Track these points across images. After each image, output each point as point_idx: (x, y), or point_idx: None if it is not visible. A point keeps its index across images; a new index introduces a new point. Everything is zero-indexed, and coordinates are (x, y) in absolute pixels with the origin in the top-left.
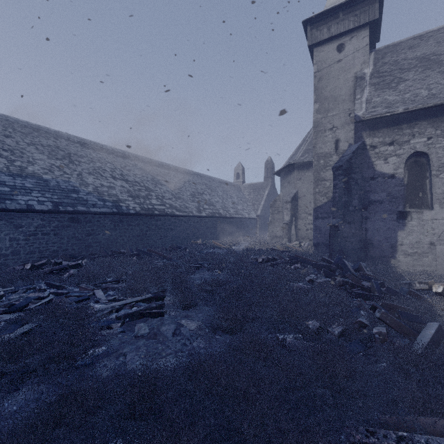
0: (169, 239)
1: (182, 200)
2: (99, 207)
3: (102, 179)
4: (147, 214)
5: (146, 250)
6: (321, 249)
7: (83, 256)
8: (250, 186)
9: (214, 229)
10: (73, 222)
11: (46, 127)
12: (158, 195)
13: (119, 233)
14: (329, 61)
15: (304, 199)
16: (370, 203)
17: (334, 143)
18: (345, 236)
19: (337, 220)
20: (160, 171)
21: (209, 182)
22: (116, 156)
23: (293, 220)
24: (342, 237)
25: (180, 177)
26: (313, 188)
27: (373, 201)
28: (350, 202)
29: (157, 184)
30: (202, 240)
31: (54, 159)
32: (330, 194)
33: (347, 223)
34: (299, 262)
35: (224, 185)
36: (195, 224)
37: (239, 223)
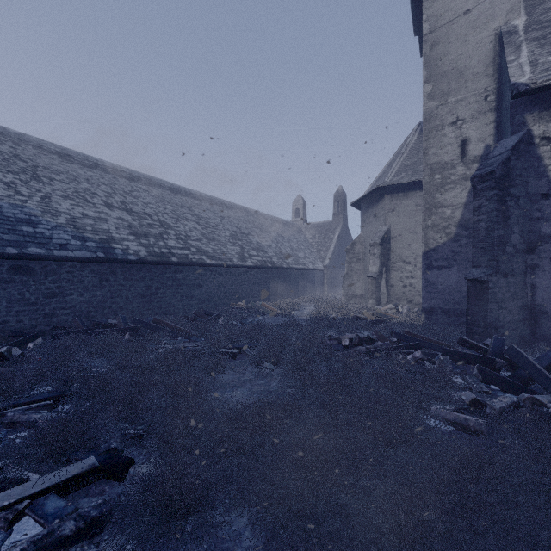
0: (195, 301)
1: (218, 243)
2: (72, 249)
3: (86, 206)
4: (158, 261)
5: (150, 320)
6: (437, 318)
7: (37, 332)
8: (313, 226)
9: (265, 285)
10: (20, 274)
11: (1, 127)
12: (180, 234)
13: (109, 292)
14: (449, 14)
15: (400, 240)
16: (540, 240)
17: (458, 146)
18: (500, 298)
19: (484, 270)
20: (187, 201)
21: (258, 219)
22: (118, 176)
23: (384, 272)
24: (494, 301)
25: (216, 210)
26: (423, 219)
27: (547, 236)
28: (507, 238)
29: (179, 219)
30: (247, 301)
31: (3, 172)
32: (452, 229)
33: (502, 275)
34: (418, 347)
35: (279, 224)
36: (237, 278)
37: (300, 277)
